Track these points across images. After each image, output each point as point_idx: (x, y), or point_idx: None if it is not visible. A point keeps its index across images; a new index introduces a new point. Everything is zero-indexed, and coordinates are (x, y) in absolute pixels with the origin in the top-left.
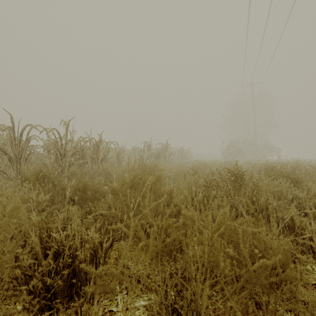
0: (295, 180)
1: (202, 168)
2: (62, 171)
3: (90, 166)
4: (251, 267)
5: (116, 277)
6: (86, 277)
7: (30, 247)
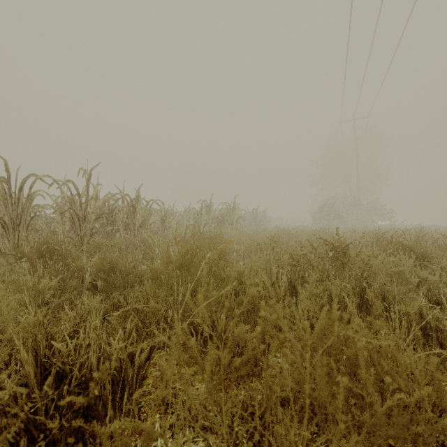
0: (421, 256)
1: (284, 238)
2: (82, 243)
3: (123, 235)
4: (379, 410)
5: (145, 436)
6: (106, 413)
7: (19, 364)
